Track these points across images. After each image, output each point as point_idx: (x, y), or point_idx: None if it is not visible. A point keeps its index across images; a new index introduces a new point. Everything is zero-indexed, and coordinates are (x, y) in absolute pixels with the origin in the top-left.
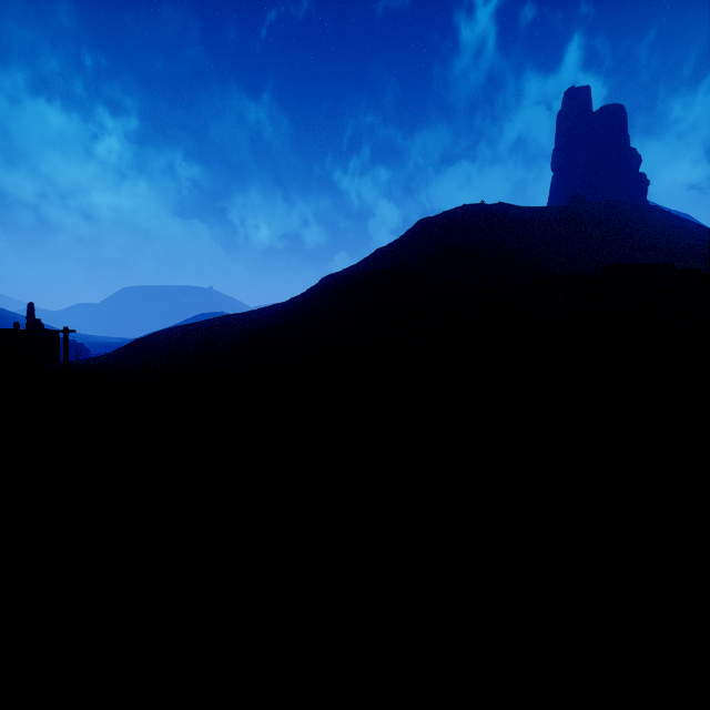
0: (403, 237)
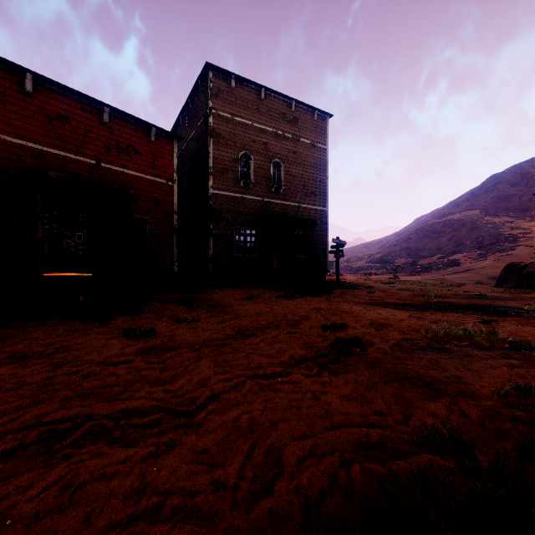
0: (474, 191)
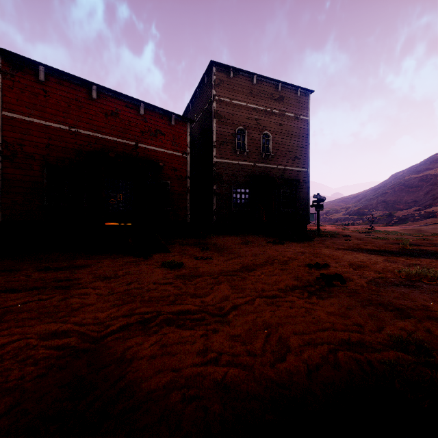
0: None
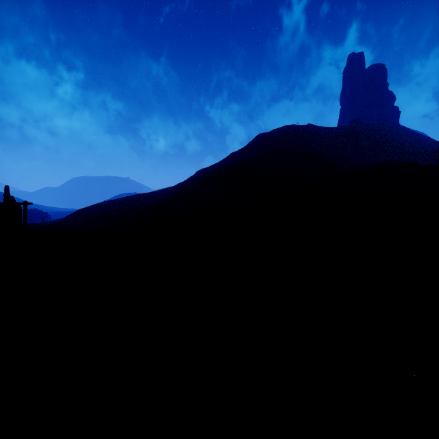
0: (248, 145)
